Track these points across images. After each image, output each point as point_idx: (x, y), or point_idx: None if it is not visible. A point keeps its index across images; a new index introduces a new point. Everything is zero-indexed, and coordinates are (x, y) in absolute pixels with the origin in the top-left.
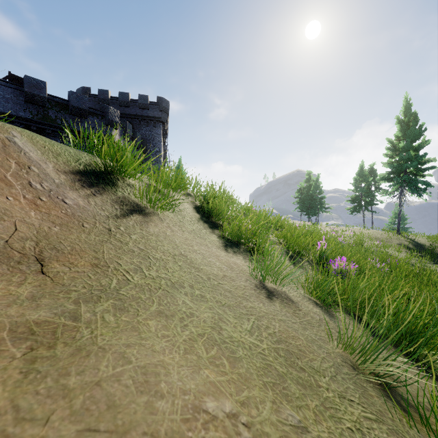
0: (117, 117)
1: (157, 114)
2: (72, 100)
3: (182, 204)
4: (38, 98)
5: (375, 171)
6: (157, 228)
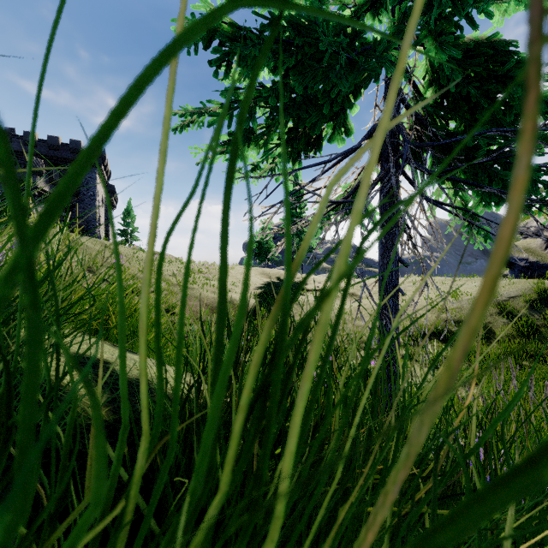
0: (41, 166)
1: None
2: None
3: None
4: None
5: None
6: None
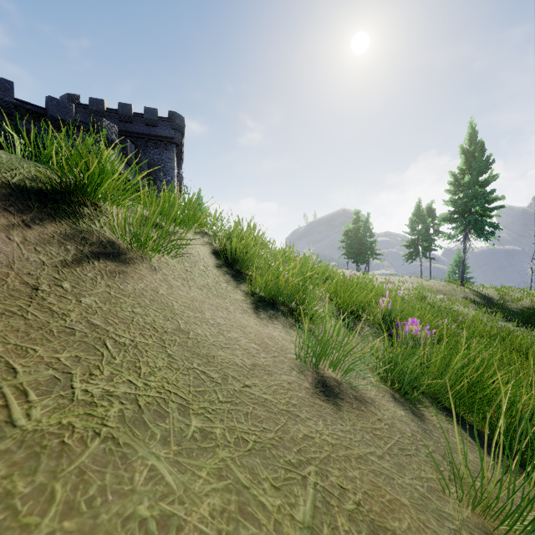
0: (114, 134)
1: (169, 133)
2: (50, 109)
3: (189, 244)
4: (2, 104)
5: (434, 211)
6: (143, 282)
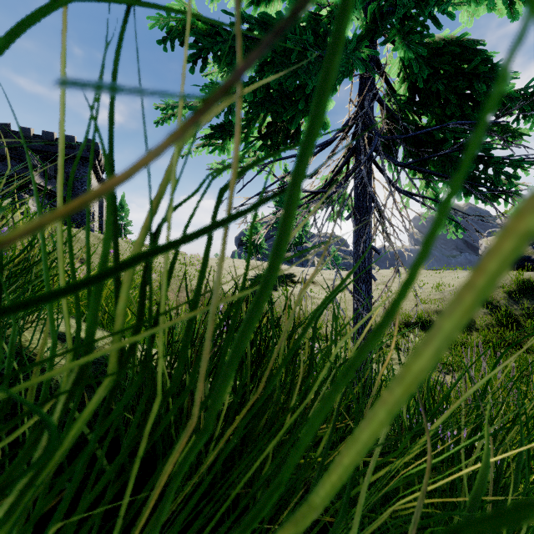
0: (36, 161)
1: (85, 154)
2: None
3: None
4: None
5: None
6: None
